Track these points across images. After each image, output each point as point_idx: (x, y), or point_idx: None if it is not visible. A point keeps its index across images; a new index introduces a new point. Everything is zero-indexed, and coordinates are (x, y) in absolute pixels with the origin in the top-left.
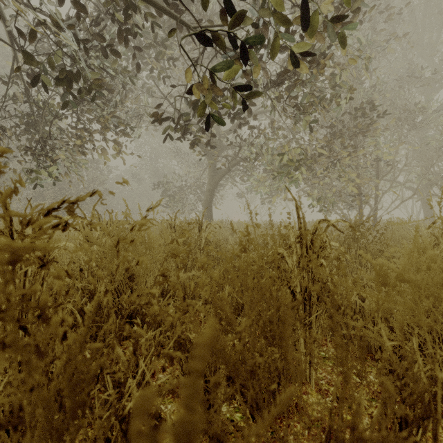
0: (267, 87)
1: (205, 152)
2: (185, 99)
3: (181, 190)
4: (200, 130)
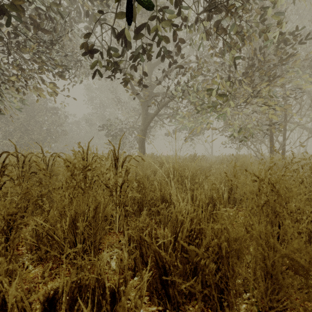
0: (195, 20)
1: (139, 98)
2: (112, 28)
3: (121, 130)
4: (130, 67)
